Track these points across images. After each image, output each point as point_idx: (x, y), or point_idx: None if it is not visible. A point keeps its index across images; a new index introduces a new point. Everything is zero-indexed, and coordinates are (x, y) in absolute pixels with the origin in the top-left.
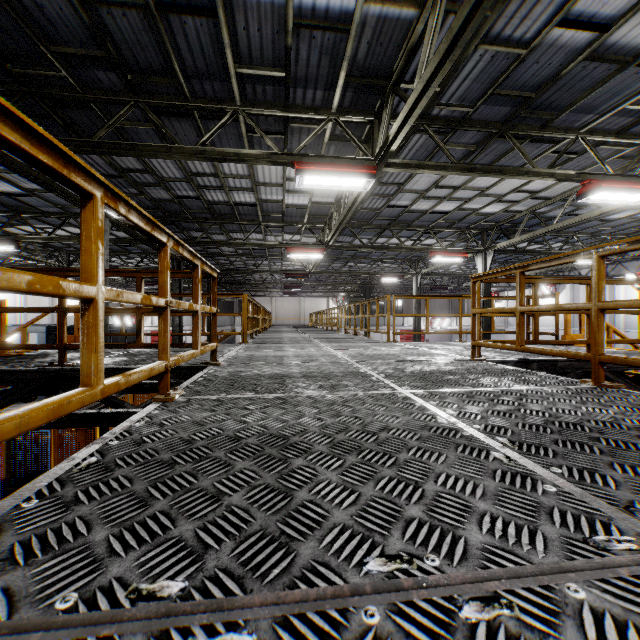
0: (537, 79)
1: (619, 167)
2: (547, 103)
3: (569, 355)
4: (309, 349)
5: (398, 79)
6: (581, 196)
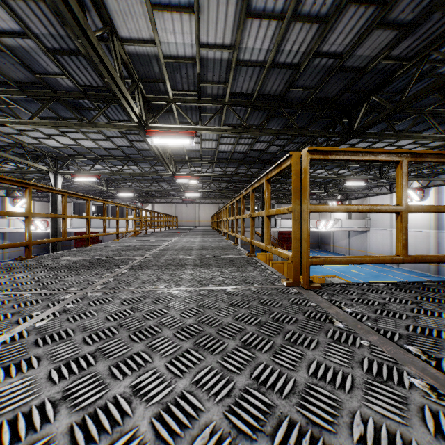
0: None
1: None
2: None
3: (19, 245)
4: None
5: None
6: None
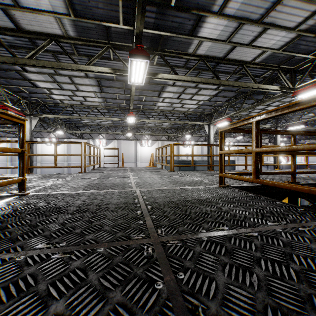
0: (155, 81)
1: (113, 106)
2: (144, 86)
3: (207, 165)
4: (128, 179)
5: (165, 55)
6: (129, 116)
